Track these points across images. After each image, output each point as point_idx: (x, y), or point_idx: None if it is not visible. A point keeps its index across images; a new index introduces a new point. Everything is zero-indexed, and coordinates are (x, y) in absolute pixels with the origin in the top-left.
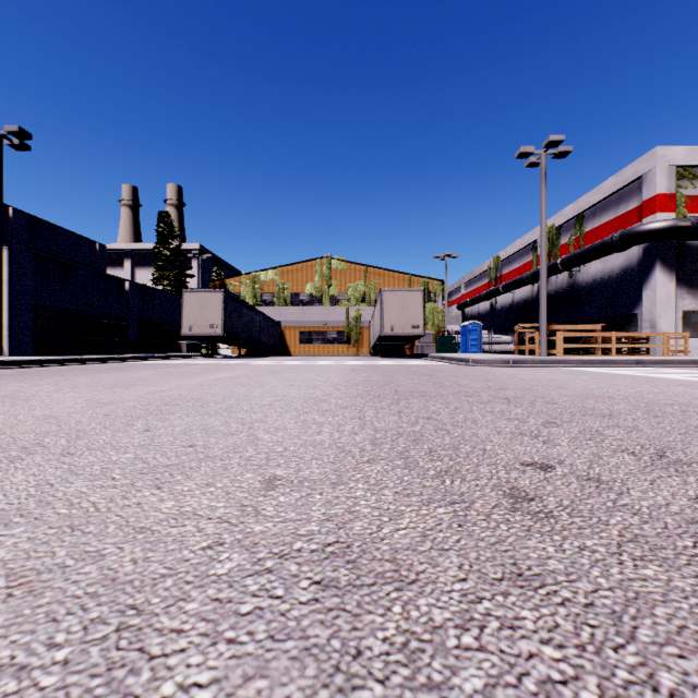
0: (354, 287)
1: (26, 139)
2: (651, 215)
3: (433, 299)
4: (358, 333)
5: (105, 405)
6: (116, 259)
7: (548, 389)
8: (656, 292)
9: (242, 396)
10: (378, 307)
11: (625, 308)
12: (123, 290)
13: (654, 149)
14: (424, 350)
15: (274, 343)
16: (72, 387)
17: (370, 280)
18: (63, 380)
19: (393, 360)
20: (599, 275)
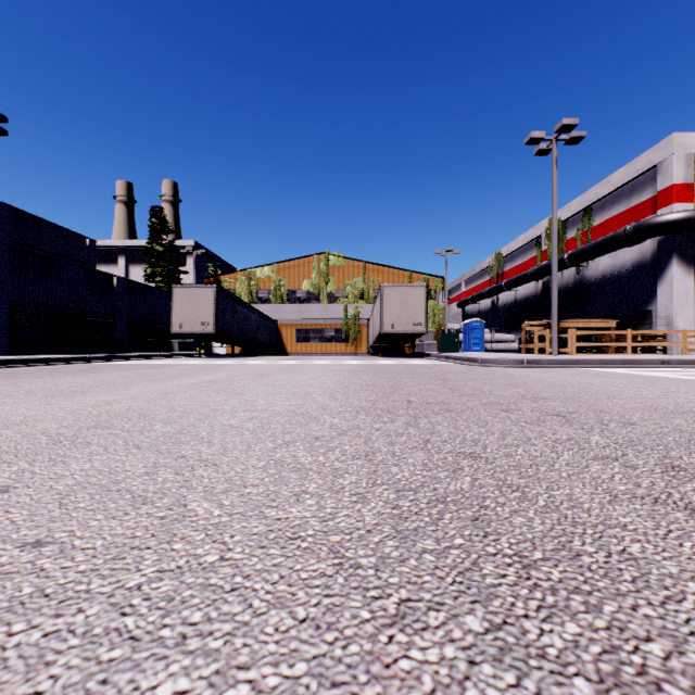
0: (353, 284)
1: (1, 122)
2: (667, 206)
3: (434, 296)
4: (356, 331)
5: (7, 427)
6: (109, 255)
7: (599, 399)
8: (672, 288)
9: (208, 410)
10: (378, 303)
11: (638, 304)
12: (111, 286)
13: (671, 136)
14: (425, 349)
15: (270, 341)
16: (4, 396)
17: (369, 277)
18: (9, 384)
19: (394, 359)
20: (609, 270)
